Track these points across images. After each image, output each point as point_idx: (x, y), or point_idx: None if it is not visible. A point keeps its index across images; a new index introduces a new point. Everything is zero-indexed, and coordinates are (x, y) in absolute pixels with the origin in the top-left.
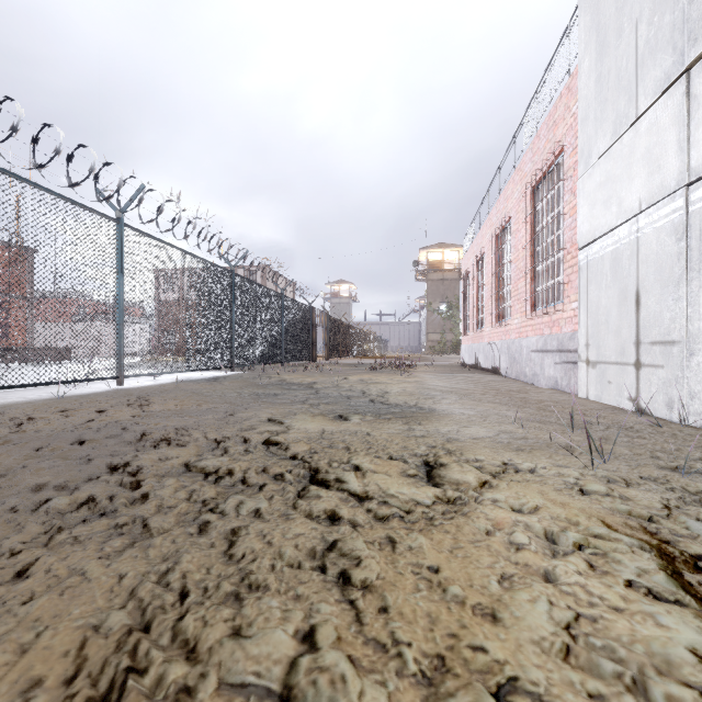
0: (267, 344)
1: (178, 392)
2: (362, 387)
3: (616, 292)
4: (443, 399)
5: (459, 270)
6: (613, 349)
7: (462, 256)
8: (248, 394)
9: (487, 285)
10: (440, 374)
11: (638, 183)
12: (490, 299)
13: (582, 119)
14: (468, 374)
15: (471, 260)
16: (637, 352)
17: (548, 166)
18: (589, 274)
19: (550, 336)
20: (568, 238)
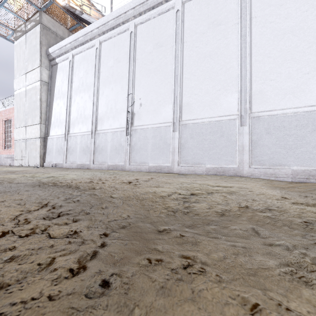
0: None
1: None
2: None
3: (20, 149)
4: None
5: None
6: (19, 157)
7: None
8: None
9: None
10: None
11: (22, 135)
12: None
13: (15, 119)
14: None
15: None
16: (22, 158)
17: (9, 119)
18: (16, 145)
19: (9, 154)
20: (13, 137)
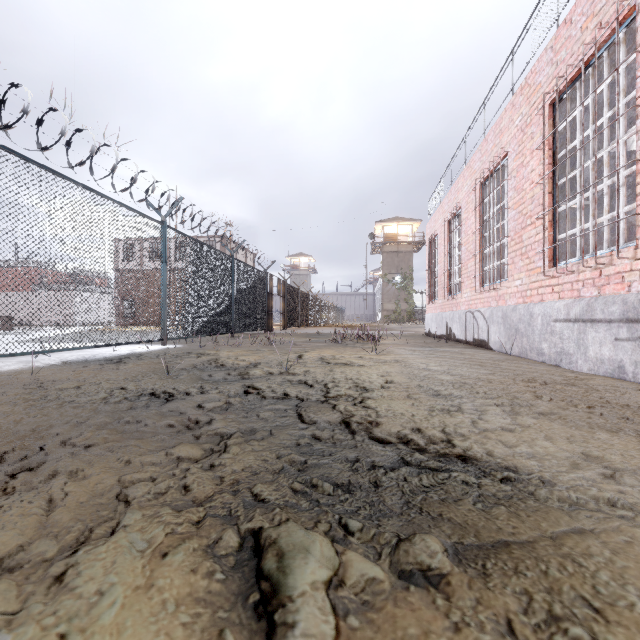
0: (212, 313)
1: (6, 391)
2: (323, 376)
3: None
4: (486, 417)
5: (412, 243)
6: None
7: (415, 229)
8: (120, 398)
9: (465, 245)
10: (417, 349)
11: None
12: (471, 260)
13: None
14: (451, 348)
15: (439, 221)
16: None
17: (593, 52)
18: None
19: (599, 298)
20: None
